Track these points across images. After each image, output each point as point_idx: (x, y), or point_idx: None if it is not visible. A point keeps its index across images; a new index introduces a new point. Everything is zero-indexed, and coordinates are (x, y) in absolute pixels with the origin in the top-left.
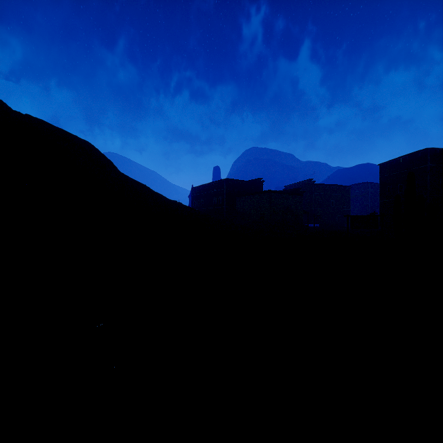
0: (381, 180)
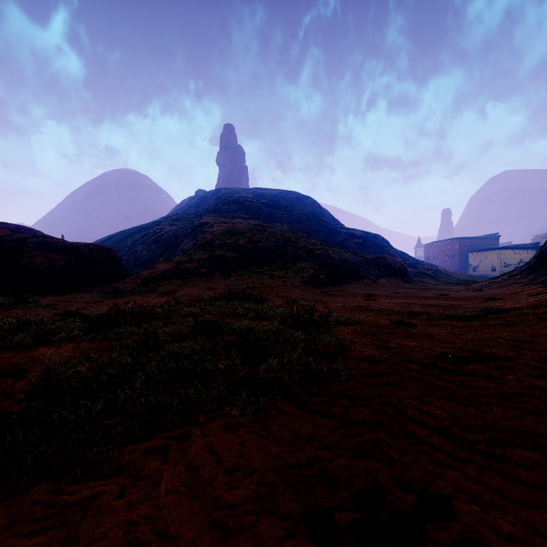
0: None
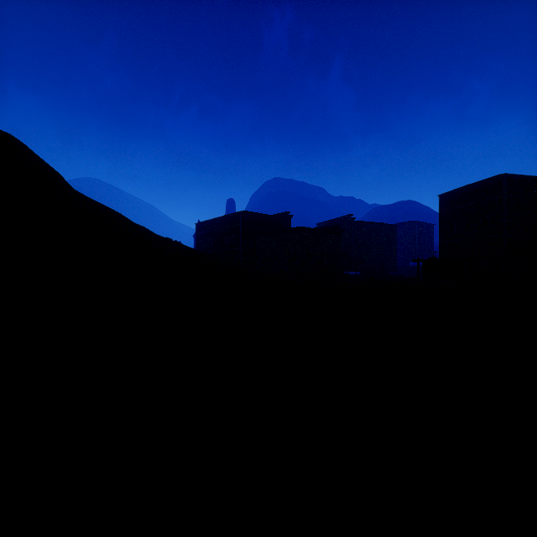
0: (441, 215)
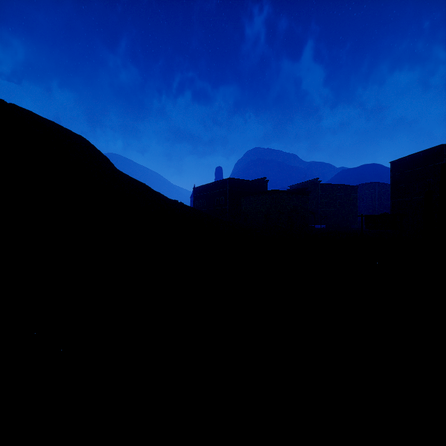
0: (392, 178)
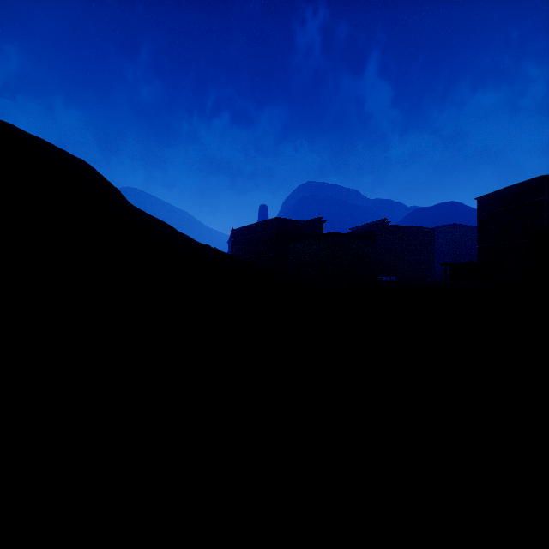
0: (479, 219)
